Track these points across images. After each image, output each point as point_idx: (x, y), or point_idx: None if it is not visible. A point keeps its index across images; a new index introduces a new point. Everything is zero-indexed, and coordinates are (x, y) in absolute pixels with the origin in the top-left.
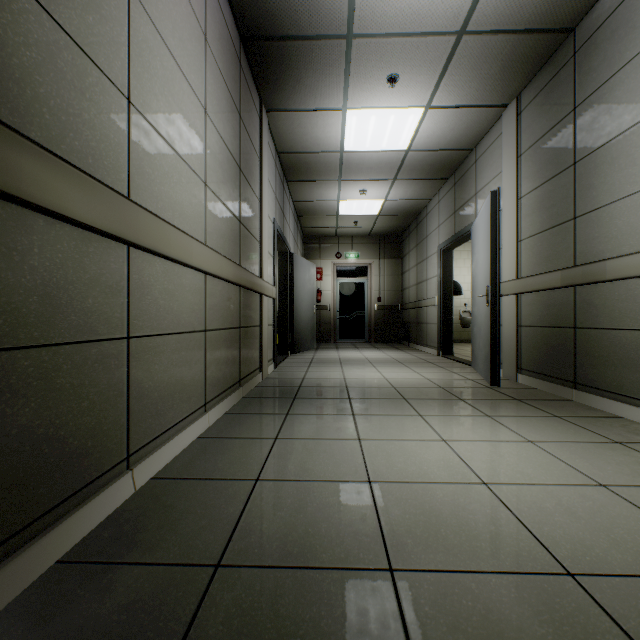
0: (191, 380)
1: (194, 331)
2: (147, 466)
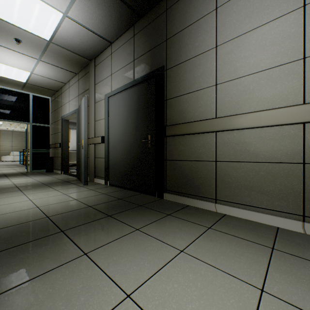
0: (274, 190)
1: (279, 162)
2: (223, 208)
